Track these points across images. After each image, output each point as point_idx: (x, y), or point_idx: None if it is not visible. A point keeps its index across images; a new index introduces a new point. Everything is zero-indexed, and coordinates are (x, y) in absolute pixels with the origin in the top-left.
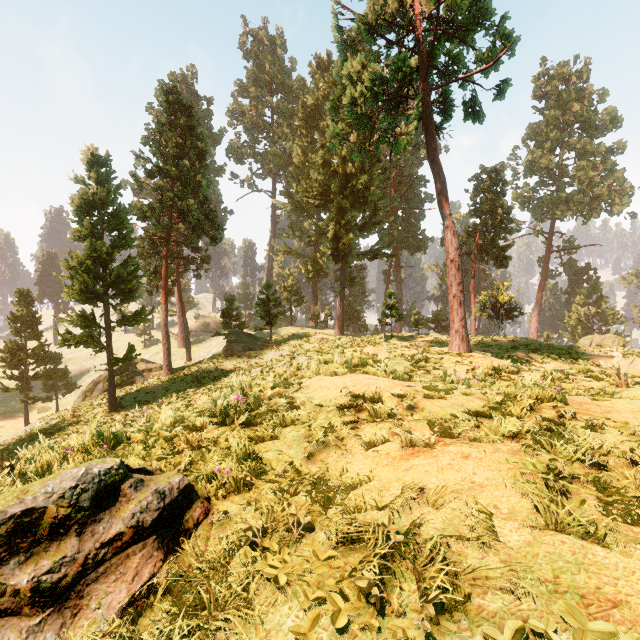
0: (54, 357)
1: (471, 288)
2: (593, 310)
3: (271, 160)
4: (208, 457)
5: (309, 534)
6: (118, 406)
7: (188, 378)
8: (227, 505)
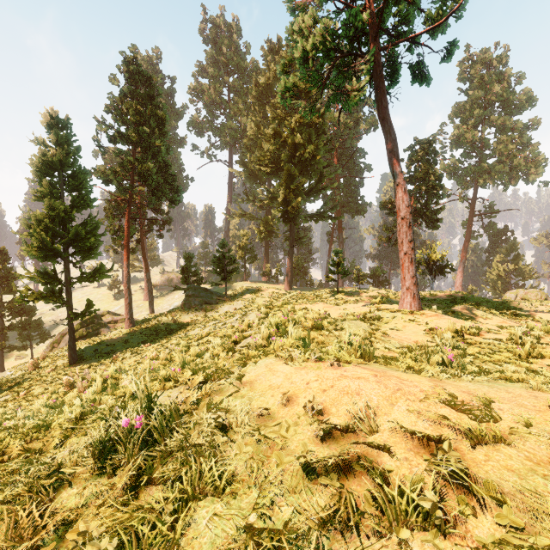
0: (29, 309)
1: None
2: (511, 267)
3: (228, 133)
4: None
5: None
6: (78, 358)
7: (147, 331)
8: None
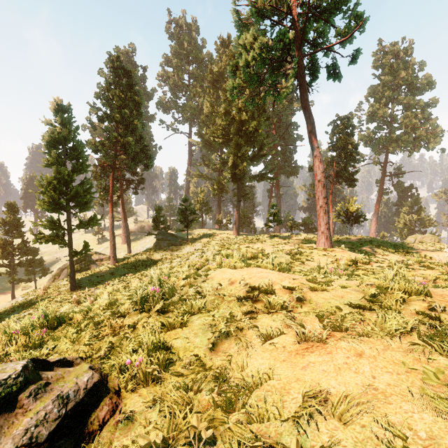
0: (33, 250)
1: (330, 201)
2: (415, 217)
3: (188, 111)
4: (125, 344)
5: (210, 447)
6: (77, 286)
7: (128, 266)
8: (135, 399)
